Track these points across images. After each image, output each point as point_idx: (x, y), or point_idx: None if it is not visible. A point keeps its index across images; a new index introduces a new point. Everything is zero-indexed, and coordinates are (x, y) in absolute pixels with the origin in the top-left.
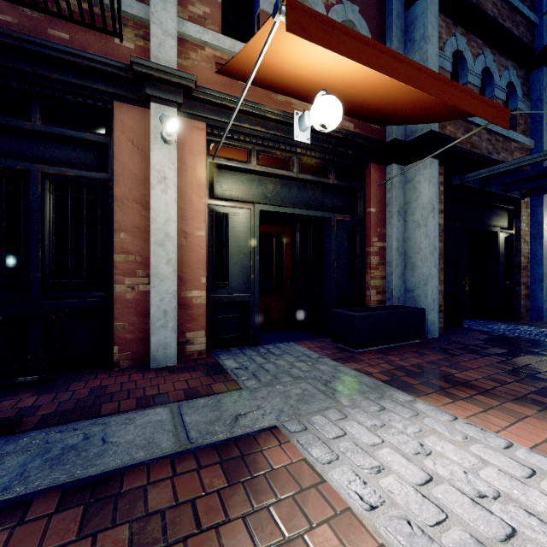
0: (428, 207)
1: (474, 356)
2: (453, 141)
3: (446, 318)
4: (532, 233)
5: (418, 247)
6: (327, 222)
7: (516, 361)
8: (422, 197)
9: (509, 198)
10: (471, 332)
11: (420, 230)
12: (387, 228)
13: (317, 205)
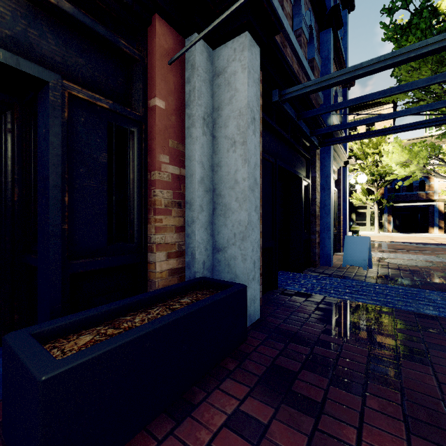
0: (248, 113)
1: (344, 393)
2: (279, 22)
3: (262, 280)
4: (322, 184)
5: (233, 178)
6: (43, 96)
7: (411, 393)
8: (239, 96)
9: (307, 148)
10: (290, 296)
11: (236, 150)
12: (186, 144)
13: (2, 37)
